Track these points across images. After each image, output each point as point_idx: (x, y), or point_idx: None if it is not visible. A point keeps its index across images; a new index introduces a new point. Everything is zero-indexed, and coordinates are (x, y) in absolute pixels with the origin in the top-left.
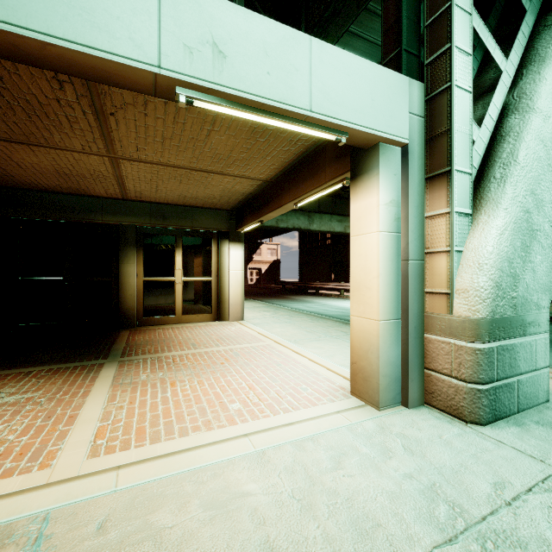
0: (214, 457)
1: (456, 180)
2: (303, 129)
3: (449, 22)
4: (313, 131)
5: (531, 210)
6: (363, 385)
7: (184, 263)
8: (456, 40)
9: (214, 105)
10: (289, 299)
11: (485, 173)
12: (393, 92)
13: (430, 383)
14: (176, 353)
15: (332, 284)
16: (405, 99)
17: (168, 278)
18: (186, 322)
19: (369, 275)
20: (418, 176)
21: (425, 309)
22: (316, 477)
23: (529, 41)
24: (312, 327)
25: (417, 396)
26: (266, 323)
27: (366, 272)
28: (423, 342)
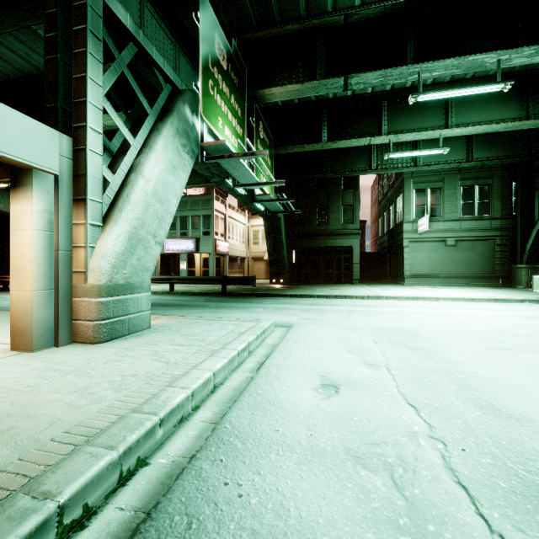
0: None
1: (90, 205)
2: None
3: (86, 111)
4: None
5: (138, 228)
6: (21, 339)
7: None
8: (90, 123)
9: None
10: None
11: (115, 203)
12: (44, 139)
13: (76, 328)
14: None
15: None
16: (56, 145)
17: None
18: None
19: (26, 260)
20: (67, 197)
21: (73, 282)
22: None
23: (150, 132)
24: None
25: (67, 338)
26: None
27: (24, 257)
28: (71, 304)
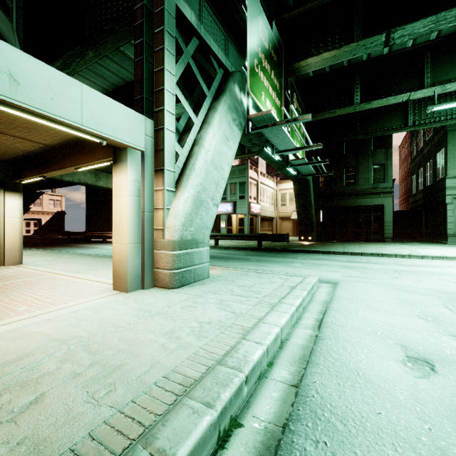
0: (9, 327)
1: (167, 174)
2: (77, 133)
3: (163, 97)
4: (84, 135)
5: (201, 192)
6: (120, 282)
7: None
8: (167, 106)
9: (9, 109)
10: (74, 247)
11: (183, 172)
12: (135, 123)
13: (156, 275)
14: None
15: None
16: (143, 127)
17: None
18: None
19: (123, 219)
20: (150, 168)
21: (154, 237)
22: (82, 319)
23: (208, 111)
24: (94, 263)
25: (150, 283)
26: (48, 264)
27: (122, 217)
28: (153, 255)
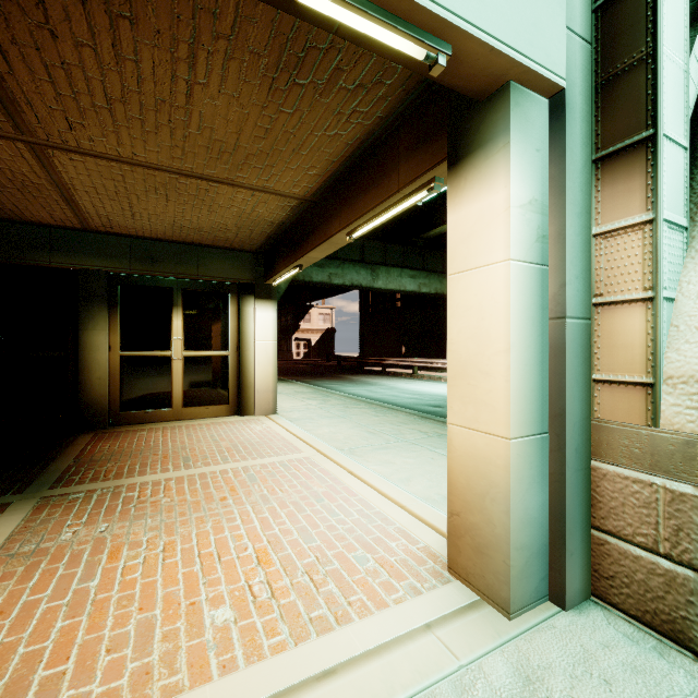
0: None
1: (665, 156)
2: (355, 17)
3: None
4: (378, 26)
5: None
6: (474, 560)
7: (185, 330)
8: None
9: None
10: (345, 380)
11: None
12: None
13: (606, 558)
14: (150, 477)
15: (403, 359)
16: None
17: (161, 352)
18: (189, 417)
19: (487, 347)
20: (581, 155)
21: (593, 412)
22: None
23: None
24: (377, 424)
25: (580, 583)
26: (309, 417)
27: (482, 341)
28: (588, 477)
